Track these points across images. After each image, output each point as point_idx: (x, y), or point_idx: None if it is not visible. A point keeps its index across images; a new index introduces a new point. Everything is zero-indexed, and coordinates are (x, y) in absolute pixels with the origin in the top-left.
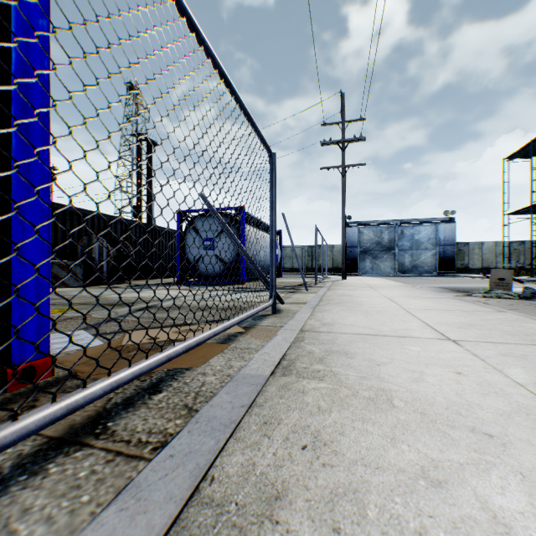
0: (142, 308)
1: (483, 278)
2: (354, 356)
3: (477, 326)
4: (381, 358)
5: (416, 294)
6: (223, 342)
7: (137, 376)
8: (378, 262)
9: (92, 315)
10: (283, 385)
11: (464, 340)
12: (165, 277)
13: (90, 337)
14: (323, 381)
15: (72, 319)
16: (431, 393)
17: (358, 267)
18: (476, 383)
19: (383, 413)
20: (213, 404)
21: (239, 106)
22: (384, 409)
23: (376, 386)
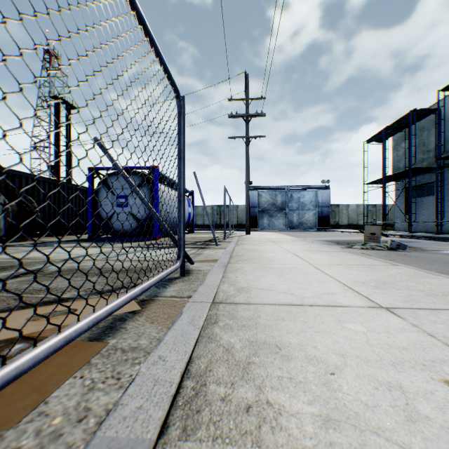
0: (20, 274)
1: (351, 232)
2: (291, 352)
3: (391, 284)
4: (328, 355)
5: (313, 248)
6: (99, 335)
7: None
8: (274, 220)
9: None
10: None
11: (397, 307)
12: (79, 233)
13: None
14: (261, 447)
15: None
16: None
17: (258, 224)
18: None
19: None
20: None
21: (130, 3)
22: None
23: None
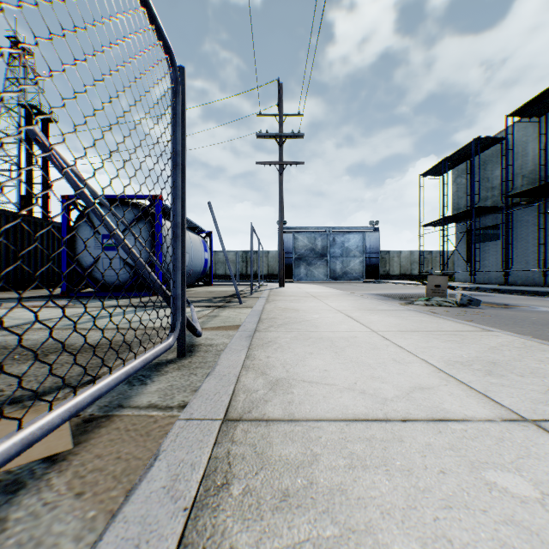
0: None
1: (405, 284)
2: None
3: (505, 365)
4: None
5: (368, 305)
6: None
7: None
8: (313, 269)
9: None
10: None
11: None
12: (53, 287)
13: None
14: None
15: None
16: None
17: (293, 274)
18: None
19: None
20: None
21: None
22: None
23: None
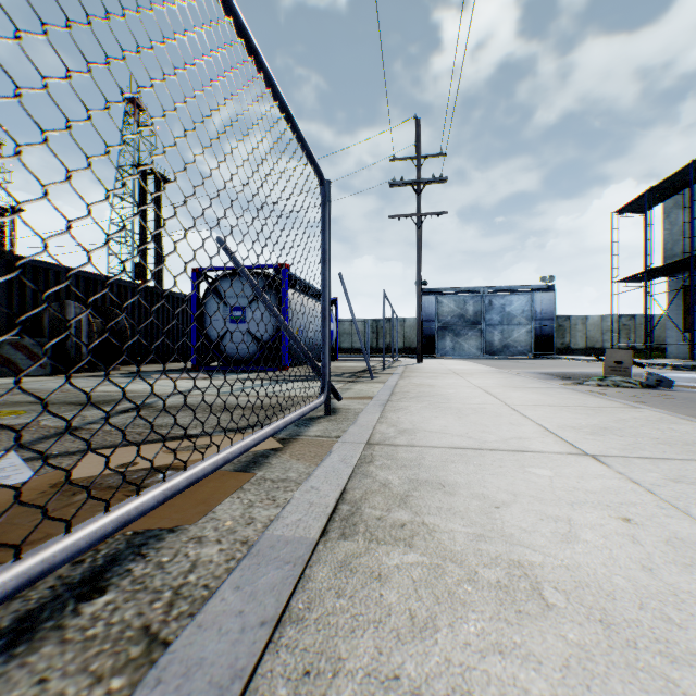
0: (129, 409)
1: (589, 361)
2: (455, 490)
3: (615, 430)
4: (498, 493)
5: (517, 383)
6: (244, 468)
7: (36, 577)
8: (462, 341)
9: (42, 422)
10: (342, 561)
11: (607, 455)
12: (177, 361)
13: (17, 465)
14: (413, 548)
15: (4, 430)
16: (601, 567)
17: (436, 347)
18: (663, 540)
19: (533, 626)
20: (203, 622)
21: (272, 94)
22: (534, 616)
23: (504, 555)
